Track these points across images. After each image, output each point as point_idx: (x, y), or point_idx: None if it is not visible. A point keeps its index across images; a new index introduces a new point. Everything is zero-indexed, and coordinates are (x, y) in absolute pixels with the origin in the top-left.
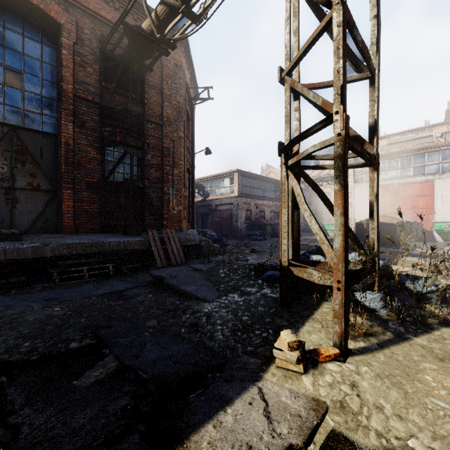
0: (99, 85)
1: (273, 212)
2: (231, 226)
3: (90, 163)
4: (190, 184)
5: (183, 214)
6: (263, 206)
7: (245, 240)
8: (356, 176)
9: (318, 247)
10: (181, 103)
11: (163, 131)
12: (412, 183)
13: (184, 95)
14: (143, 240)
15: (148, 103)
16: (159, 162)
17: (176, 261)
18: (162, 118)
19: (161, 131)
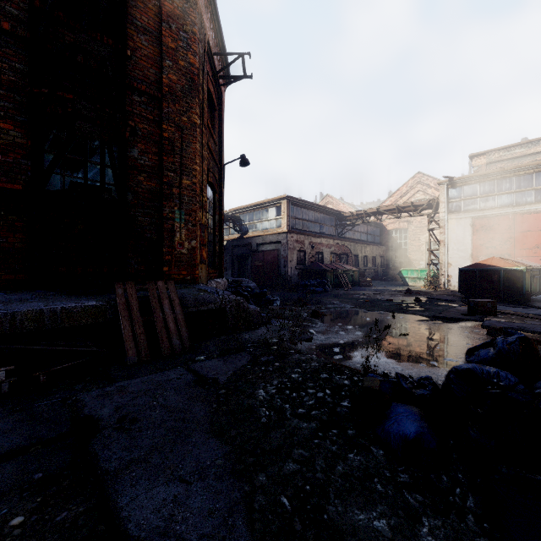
0: (28, 5)
1: (333, 254)
2: (278, 273)
3: (6, 153)
4: (215, 209)
5: (200, 255)
6: (321, 245)
7: (297, 293)
8: (451, 204)
9: (519, 336)
10: (195, 67)
11: (162, 110)
12: (534, 212)
13: (202, 57)
14: (101, 306)
15: (133, 56)
16: (156, 163)
17: (172, 348)
18: (161, 87)
19: (159, 109)
